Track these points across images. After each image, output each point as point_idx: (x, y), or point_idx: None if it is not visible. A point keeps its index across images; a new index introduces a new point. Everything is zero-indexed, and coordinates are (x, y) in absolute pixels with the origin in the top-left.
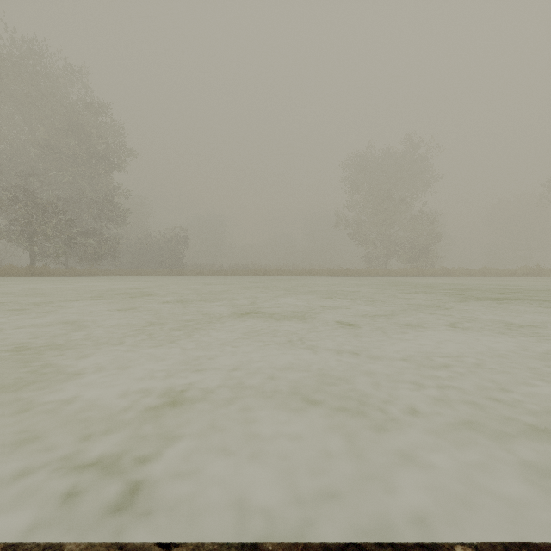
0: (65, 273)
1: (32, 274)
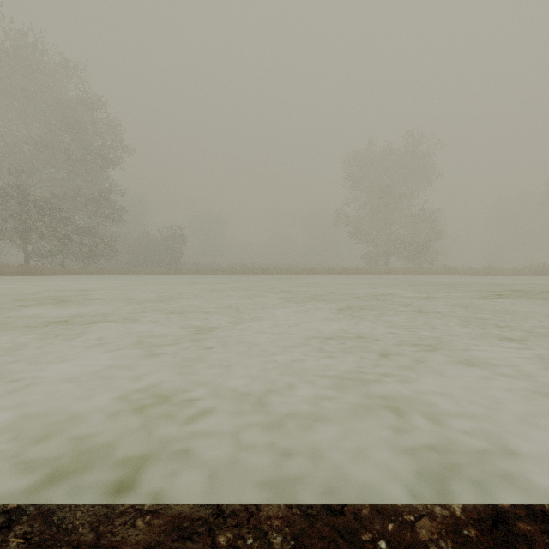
0: (59, 272)
1: (24, 273)
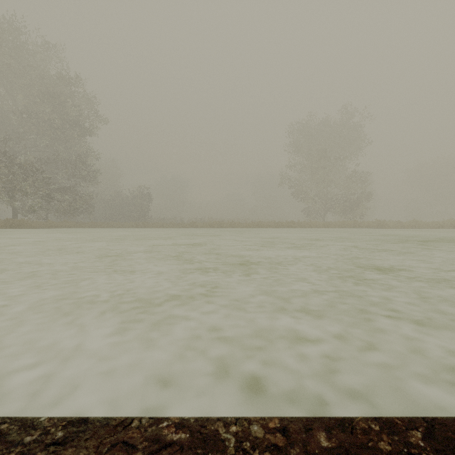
0: (42, 225)
1: (10, 226)
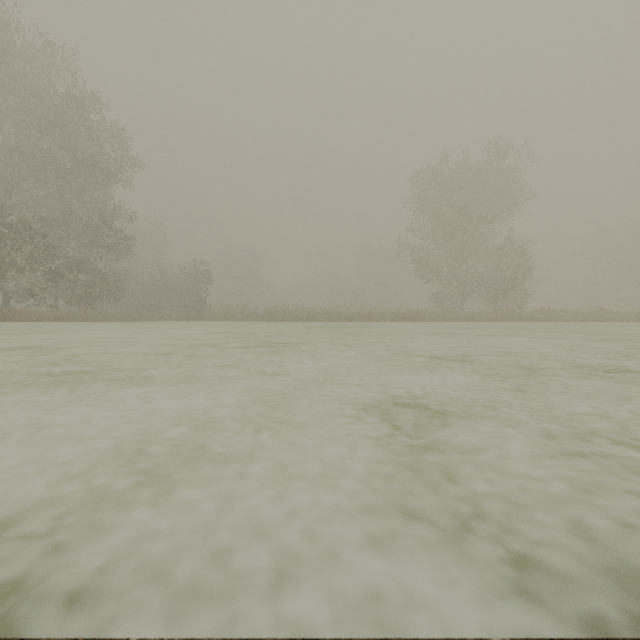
0: (44, 317)
1: None
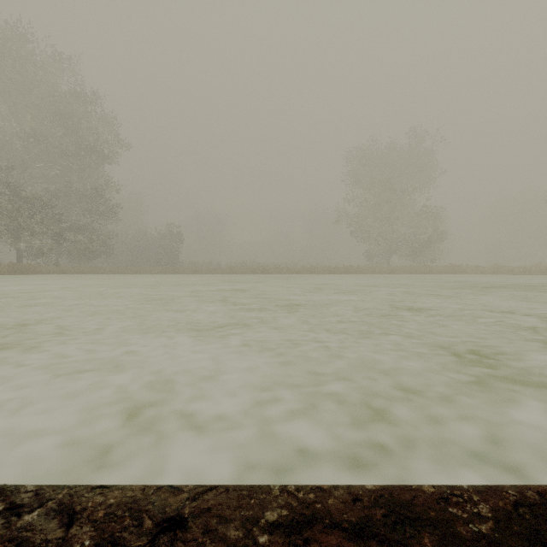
0: (52, 271)
1: (14, 271)
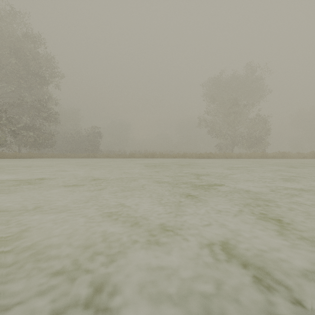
0: (8, 156)
1: None
